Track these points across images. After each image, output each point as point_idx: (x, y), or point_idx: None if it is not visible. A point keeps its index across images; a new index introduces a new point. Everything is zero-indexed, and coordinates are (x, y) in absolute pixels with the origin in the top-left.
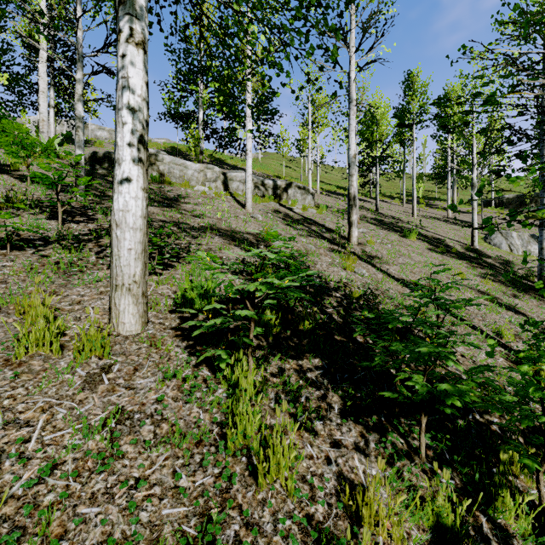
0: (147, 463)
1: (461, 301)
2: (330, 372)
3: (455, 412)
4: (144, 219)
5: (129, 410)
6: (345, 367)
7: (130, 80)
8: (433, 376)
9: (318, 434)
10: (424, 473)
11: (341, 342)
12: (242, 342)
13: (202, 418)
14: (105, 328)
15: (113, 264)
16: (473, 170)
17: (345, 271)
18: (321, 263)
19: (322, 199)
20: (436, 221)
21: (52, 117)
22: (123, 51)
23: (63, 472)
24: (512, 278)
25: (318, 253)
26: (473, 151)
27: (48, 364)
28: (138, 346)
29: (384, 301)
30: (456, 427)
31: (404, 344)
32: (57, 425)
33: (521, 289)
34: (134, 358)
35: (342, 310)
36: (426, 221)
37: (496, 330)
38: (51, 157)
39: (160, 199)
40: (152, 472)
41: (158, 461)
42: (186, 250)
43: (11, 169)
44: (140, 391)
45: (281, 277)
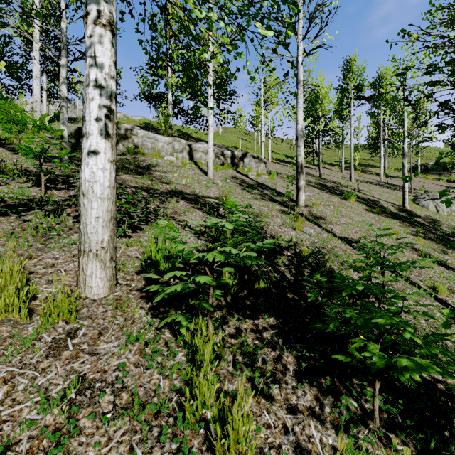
0: (104, 440)
1: (406, 263)
2: (284, 331)
3: (409, 380)
4: (111, 189)
5: (91, 379)
6: (298, 325)
7: (98, 60)
8: (385, 341)
9: (275, 399)
10: (379, 439)
11: (293, 300)
12: (201, 308)
13: (161, 385)
14: (74, 291)
15: (82, 231)
16: (404, 141)
17: (294, 231)
18: (273, 224)
19: (273, 167)
20: (371, 185)
21: (45, 98)
22: (91, 33)
23: (16, 453)
24: (440, 236)
25: (270, 215)
26: (404, 124)
27: (15, 330)
28: (104, 308)
29: (330, 259)
30: (405, 386)
31: (354, 306)
32: (17, 398)
33: (449, 245)
34: (100, 322)
35: (293, 268)
36: (362, 185)
37: (431, 285)
38: (42, 132)
39: (134, 168)
40: (109, 450)
41: (116, 437)
42: (155, 214)
43: (6, 142)
44: (102, 357)
45: (238, 242)
